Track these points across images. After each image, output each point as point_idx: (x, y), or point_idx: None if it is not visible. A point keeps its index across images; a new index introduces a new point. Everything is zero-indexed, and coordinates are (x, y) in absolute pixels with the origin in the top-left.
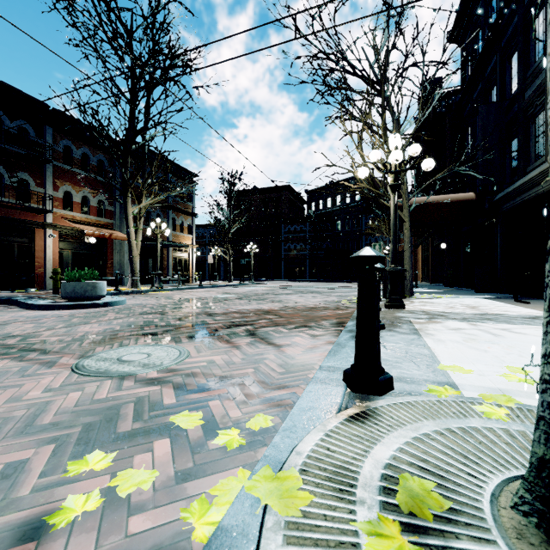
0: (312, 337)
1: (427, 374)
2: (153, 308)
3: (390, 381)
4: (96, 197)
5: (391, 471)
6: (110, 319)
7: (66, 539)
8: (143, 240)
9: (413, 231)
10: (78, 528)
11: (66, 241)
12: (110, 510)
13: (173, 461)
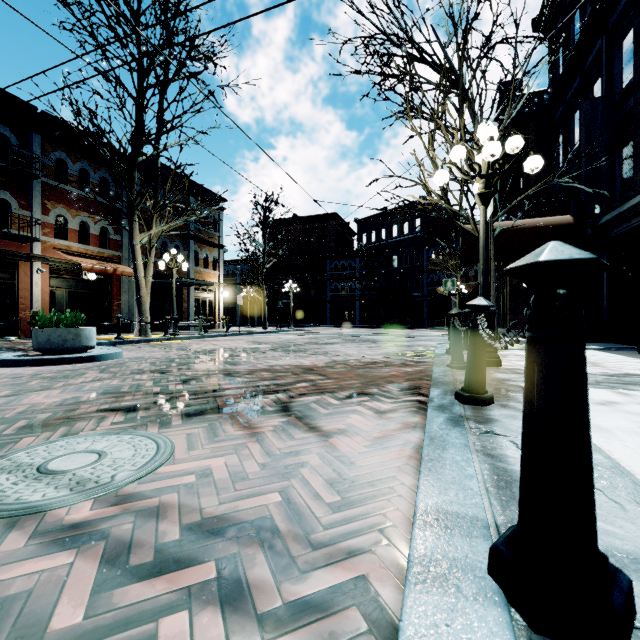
0: (377, 414)
1: None
2: (155, 363)
3: (631, 597)
4: (98, 223)
5: None
6: (85, 381)
7: None
8: (158, 277)
9: None
10: None
11: (59, 278)
12: None
13: None
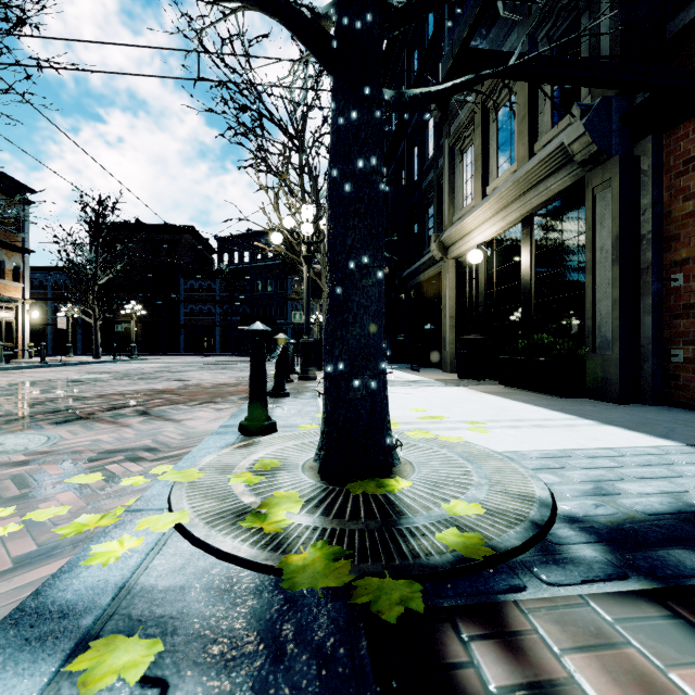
0: (217, 410)
1: (307, 421)
2: None
3: (275, 426)
4: None
5: (257, 462)
6: None
7: (1, 545)
8: None
9: None
10: (8, 540)
11: None
12: (34, 529)
13: (82, 501)
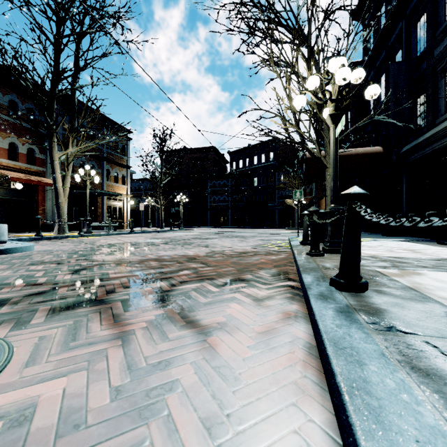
0: (256, 302)
1: None
2: (59, 255)
3: None
4: (26, 144)
5: None
6: None
7: None
8: (77, 188)
9: (320, 185)
10: None
11: None
12: None
13: None
